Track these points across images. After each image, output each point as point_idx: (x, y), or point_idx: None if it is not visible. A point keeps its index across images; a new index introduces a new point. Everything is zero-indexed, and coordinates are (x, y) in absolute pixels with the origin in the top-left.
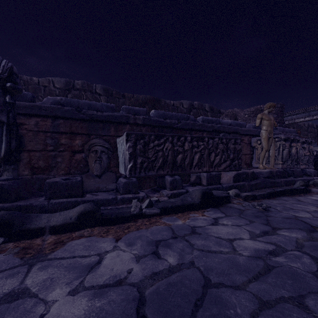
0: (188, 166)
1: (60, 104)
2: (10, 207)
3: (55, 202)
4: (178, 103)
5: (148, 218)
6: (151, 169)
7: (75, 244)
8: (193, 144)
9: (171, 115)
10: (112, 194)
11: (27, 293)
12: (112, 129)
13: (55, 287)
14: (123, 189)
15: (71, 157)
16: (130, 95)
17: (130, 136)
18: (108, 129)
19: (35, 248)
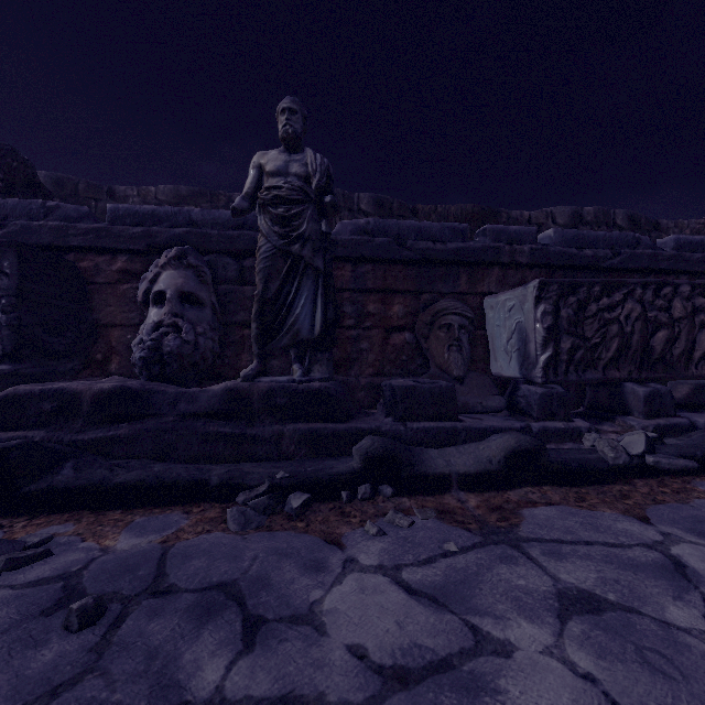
0: (681, 361)
1: (367, 233)
2: (347, 432)
3: (418, 428)
4: (541, 214)
5: (655, 480)
6: (590, 366)
7: (546, 517)
8: (695, 305)
9: (593, 238)
10: (508, 418)
11: (602, 602)
12: (462, 280)
13: (651, 600)
14: (539, 408)
15: (384, 341)
16: (429, 208)
17: (546, 288)
18: (454, 279)
19: (459, 513)
